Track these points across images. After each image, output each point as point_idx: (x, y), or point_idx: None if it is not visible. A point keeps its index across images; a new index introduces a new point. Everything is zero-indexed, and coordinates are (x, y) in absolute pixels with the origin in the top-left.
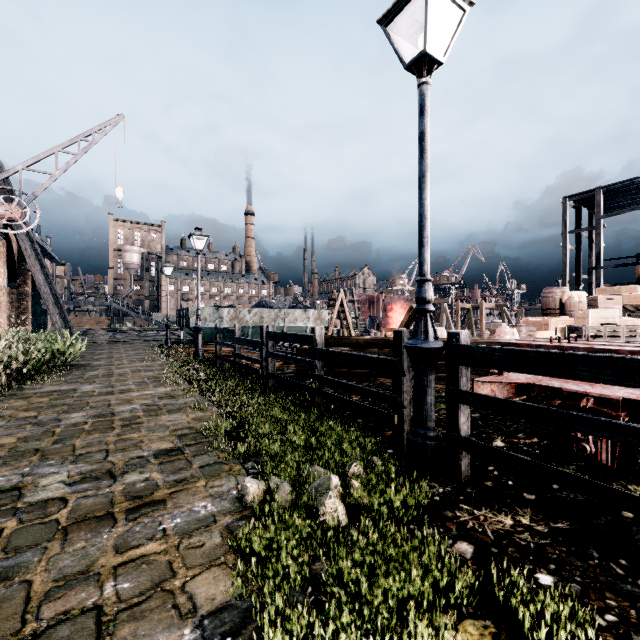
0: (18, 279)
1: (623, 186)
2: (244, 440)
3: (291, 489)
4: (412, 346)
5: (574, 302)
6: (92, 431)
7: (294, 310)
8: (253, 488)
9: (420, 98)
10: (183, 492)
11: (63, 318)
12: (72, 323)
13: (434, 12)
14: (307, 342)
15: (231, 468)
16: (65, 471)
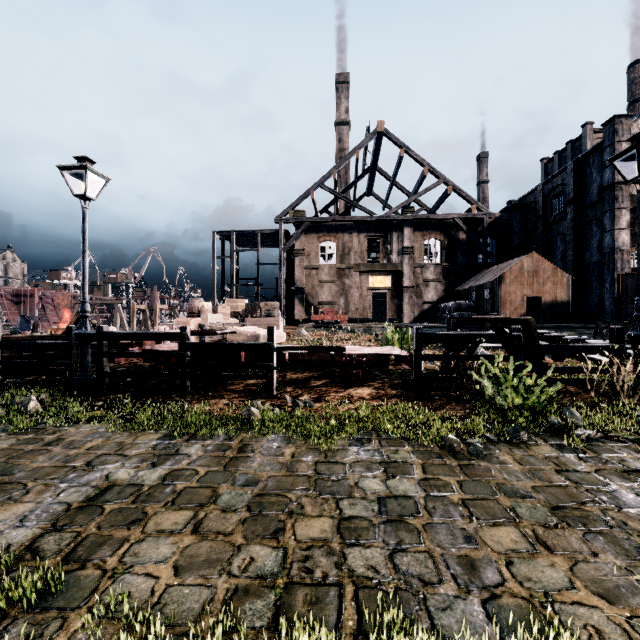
0: None
1: (246, 233)
2: None
3: (2, 409)
4: (78, 333)
5: (205, 309)
6: None
7: None
8: None
9: (83, 214)
10: None
11: None
12: None
13: (91, 174)
14: None
15: None
16: None
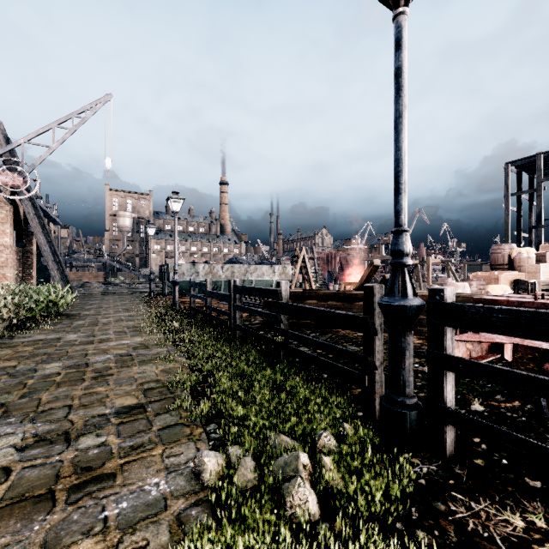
0: (24, 239)
1: None
2: (208, 396)
3: (254, 465)
4: (388, 304)
5: (523, 258)
6: (62, 383)
7: (261, 266)
8: (211, 463)
9: (396, 30)
10: (136, 463)
11: (61, 273)
12: (73, 277)
13: None
14: (272, 296)
15: (192, 431)
16: (21, 432)
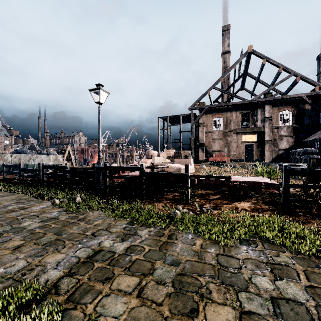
0: None
1: (174, 117)
2: (44, 198)
3: (67, 200)
4: (97, 166)
5: (154, 155)
6: None
7: (41, 155)
8: (57, 200)
9: (99, 111)
10: (34, 206)
11: None
12: None
13: (102, 91)
14: (64, 168)
15: (45, 201)
16: None
